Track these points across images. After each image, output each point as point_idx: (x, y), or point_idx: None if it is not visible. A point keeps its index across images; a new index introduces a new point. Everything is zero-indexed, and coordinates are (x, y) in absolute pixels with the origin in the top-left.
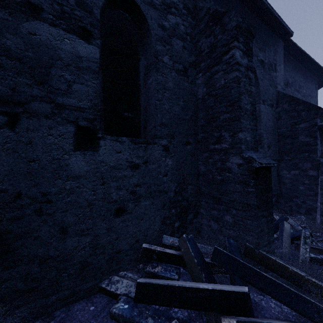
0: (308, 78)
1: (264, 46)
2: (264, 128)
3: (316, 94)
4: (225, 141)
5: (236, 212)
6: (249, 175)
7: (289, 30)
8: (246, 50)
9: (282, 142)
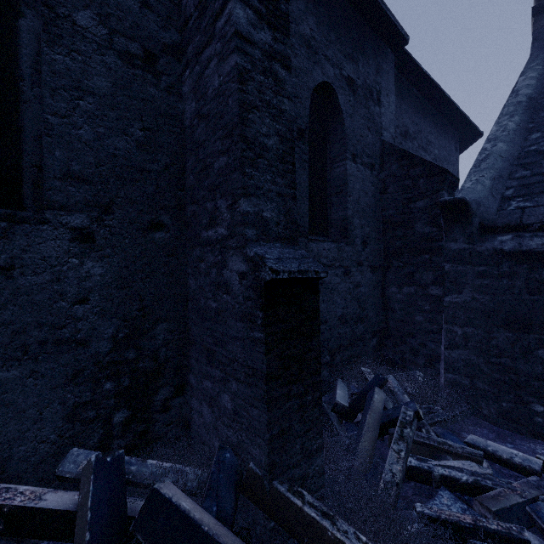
0: (443, 130)
1: (356, 53)
2: (356, 207)
3: (456, 159)
4: (221, 219)
5: (238, 387)
6: (256, 299)
7: (402, 30)
8: (267, 12)
9: (390, 235)
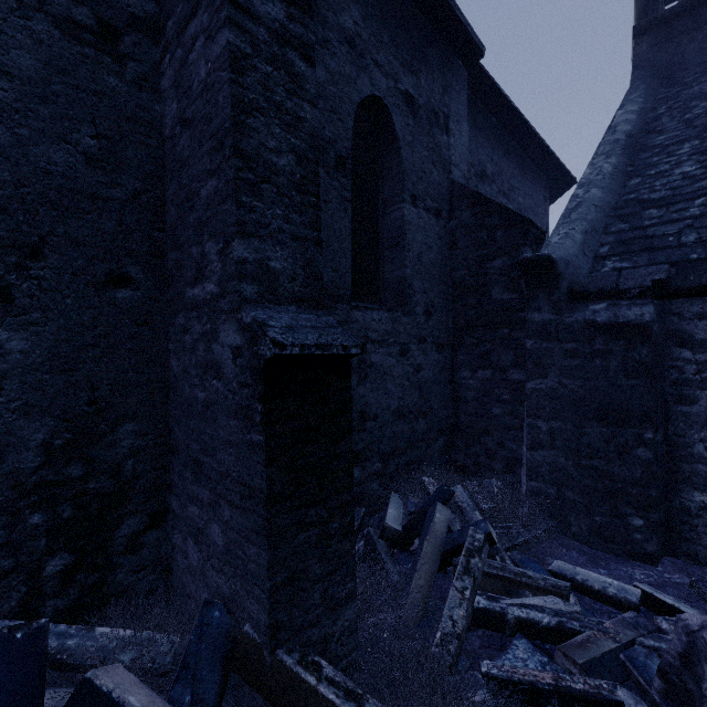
0: (529, 174)
1: (417, 62)
2: (416, 265)
3: (545, 211)
4: (210, 270)
5: (231, 515)
6: (253, 386)
7: (476, 38)
8: None
9: (461, 303)
